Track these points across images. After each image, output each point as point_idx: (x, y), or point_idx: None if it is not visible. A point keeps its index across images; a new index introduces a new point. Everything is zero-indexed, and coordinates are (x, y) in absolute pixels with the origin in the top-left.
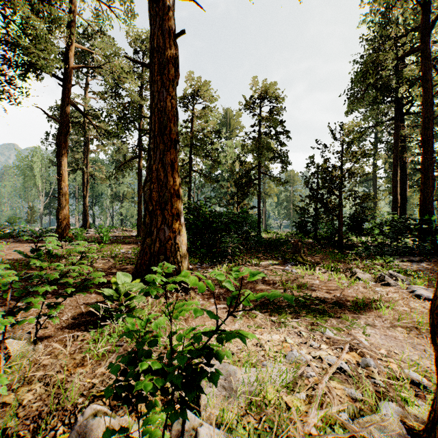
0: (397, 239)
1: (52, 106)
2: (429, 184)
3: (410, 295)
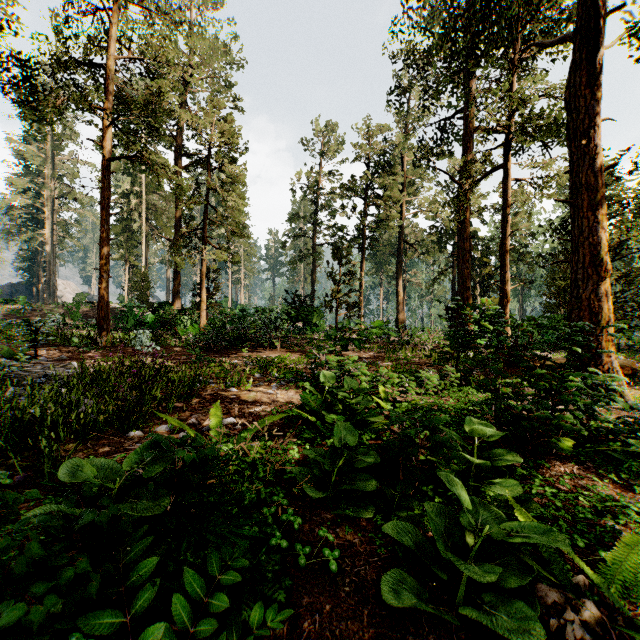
0: None
1: None
2: None
3: None
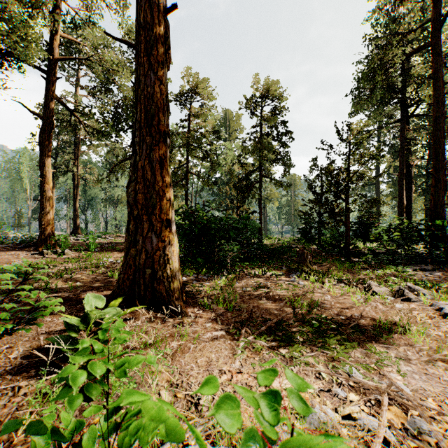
0: (407, 246)
1: (39, 103)
2: (440, 188)
3: (437, 313)
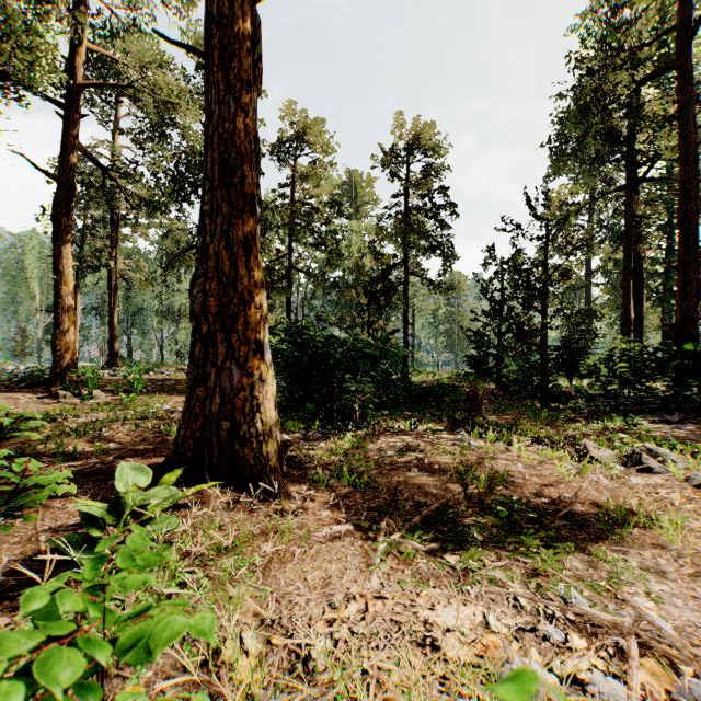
0: (639, 385)
1: (54, 158)
2: (691, 292)
3: (697, 492)
